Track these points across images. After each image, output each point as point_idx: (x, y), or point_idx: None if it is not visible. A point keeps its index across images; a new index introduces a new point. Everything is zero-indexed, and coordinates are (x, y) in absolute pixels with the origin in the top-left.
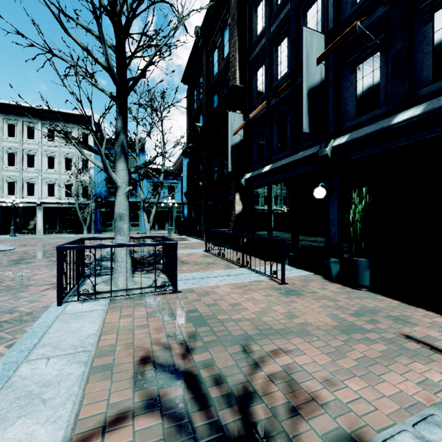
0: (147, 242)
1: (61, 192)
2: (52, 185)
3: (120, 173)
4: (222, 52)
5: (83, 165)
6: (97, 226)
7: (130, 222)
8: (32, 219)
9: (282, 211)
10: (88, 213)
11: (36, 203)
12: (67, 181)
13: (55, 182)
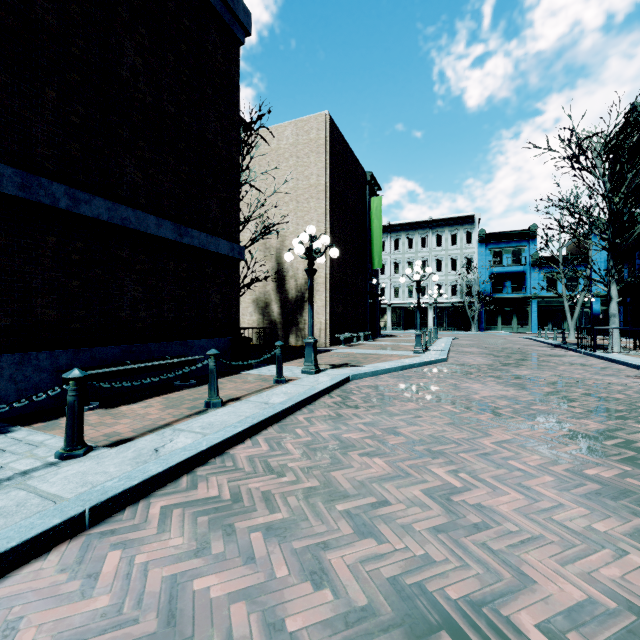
0: (570, 338)
1: (447, 292)
2: (440, 286)
3: (613, 291)
4: None
5: (466, 264)
6: (481, 324)
7: (517, 320)
8: (425, 318)
9: None
10: (477, 311)
11: (429, 303)
12: (456, 282)
13: (442, 283)
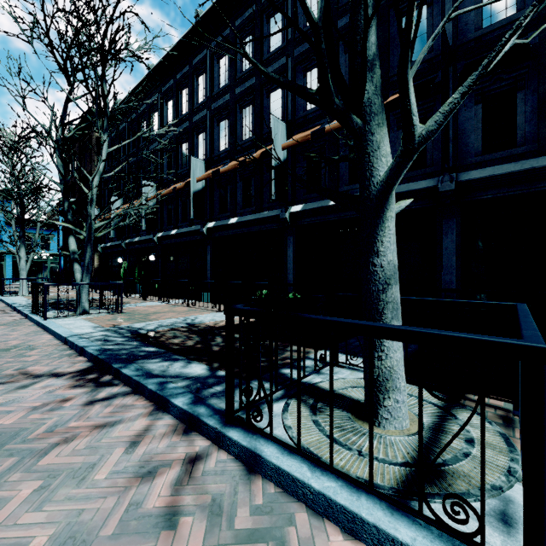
0: None
1: None
2: None
3: (23, 253)
4: (89, 157)
5: None
6: None
7: None
8: None
9: (116, 267)
10: None
11: None
12: None
13: None
